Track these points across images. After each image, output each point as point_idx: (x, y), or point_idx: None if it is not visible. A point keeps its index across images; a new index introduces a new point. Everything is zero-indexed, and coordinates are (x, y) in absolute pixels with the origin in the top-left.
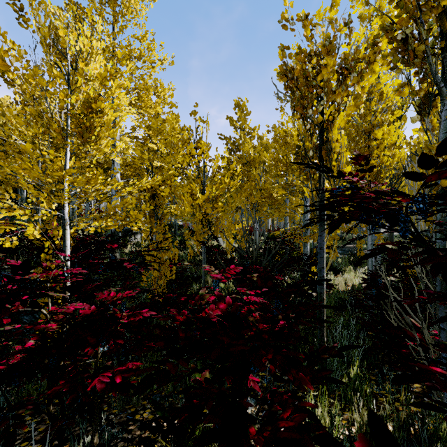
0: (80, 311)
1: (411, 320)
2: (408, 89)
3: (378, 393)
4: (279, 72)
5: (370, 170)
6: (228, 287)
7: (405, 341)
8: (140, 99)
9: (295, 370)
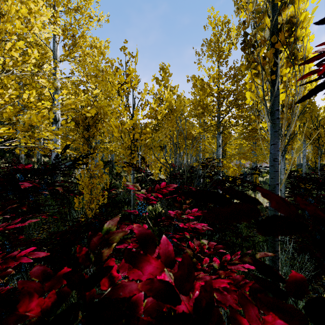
0: None
1: None
2: None
3: None
4: None
5: None
6: (155, 209)
7: None
8: (78, 45)
9: None
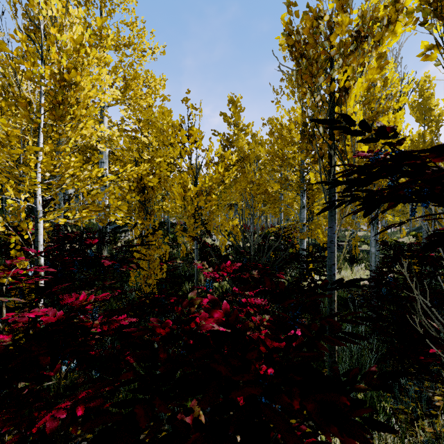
0: (42, 318)
1: (432, 323)
2: (439, 51)
3: (396, 408)
4: (284, 32)
5: (400, 143)
6: (222, 286)
7: (426, 347)
8: (129, 88)
9: (335, 426)
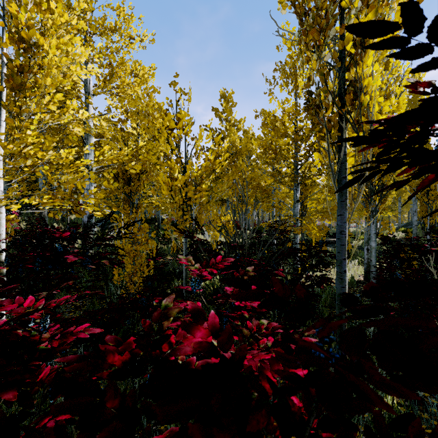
0: None
1: None
2: None
3: None
4: None
5: None
6: (213, 283)
7: None
8: (116, 75)
9: None
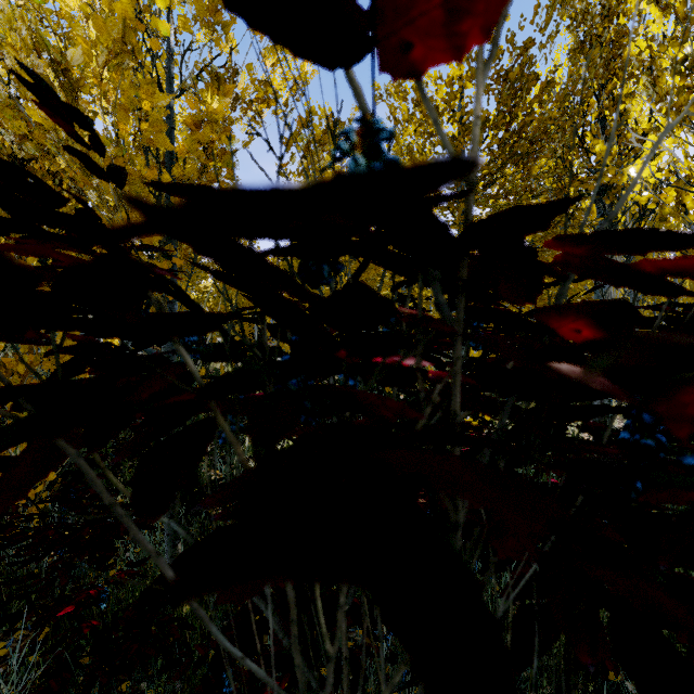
0: None
1: None
2: None
3: None
4: None
5: None
6: None
7: None
8: None
9: None
